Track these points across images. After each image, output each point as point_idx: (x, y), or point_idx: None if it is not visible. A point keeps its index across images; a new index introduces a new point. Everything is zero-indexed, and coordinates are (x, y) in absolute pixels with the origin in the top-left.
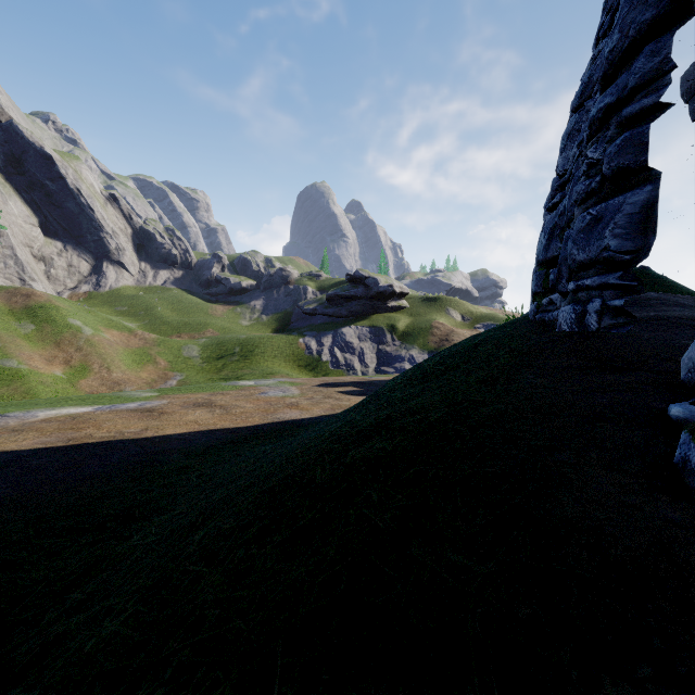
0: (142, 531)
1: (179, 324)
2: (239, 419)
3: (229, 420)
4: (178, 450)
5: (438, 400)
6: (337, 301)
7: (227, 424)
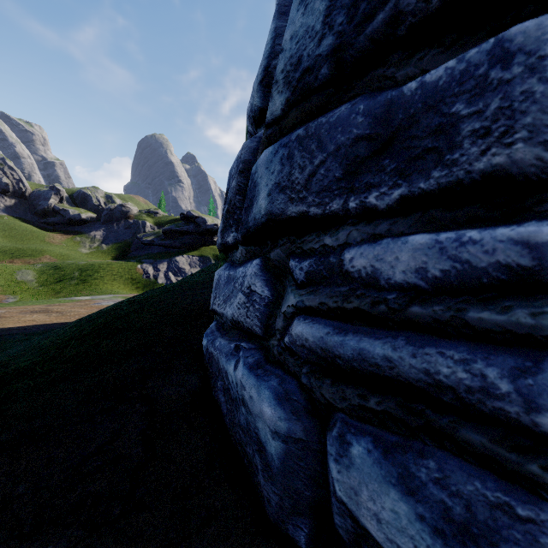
0: (1, 355)
1: (12, 250)
2: (73, 318)
3: (64, 319)
4: (19, 333)
5: (180, 282)
6: (172, 235)
7: (62, 320)
